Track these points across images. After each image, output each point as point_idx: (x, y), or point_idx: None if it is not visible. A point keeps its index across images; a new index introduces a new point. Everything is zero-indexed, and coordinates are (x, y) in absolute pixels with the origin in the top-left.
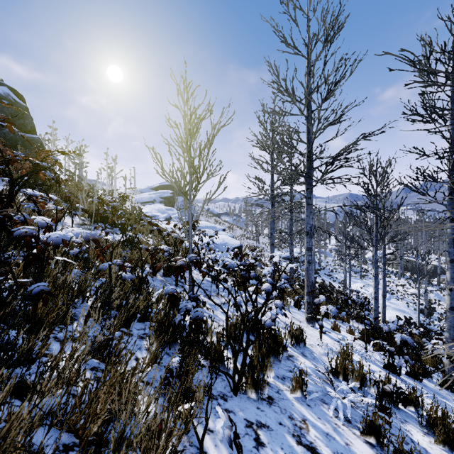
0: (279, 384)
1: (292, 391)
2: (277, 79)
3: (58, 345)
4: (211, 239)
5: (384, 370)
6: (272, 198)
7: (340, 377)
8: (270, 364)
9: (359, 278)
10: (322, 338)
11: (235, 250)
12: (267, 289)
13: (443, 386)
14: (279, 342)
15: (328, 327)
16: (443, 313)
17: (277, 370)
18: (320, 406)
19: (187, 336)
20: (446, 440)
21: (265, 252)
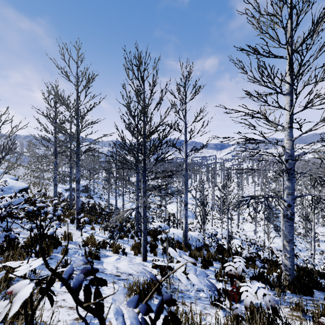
0: (56, 254)
1: (62, 254)
2: (58, 96)
3: None
4: (0, 188)
5: (109, 239)
6: (55, 154)
7: (86, 246)
8: (52, 247)
9: (118, 196)
10: (83, 234)
11: (21, 191)
12: (50, 217)
13: (131, 238)
14: (57, 240)
15: (89, 229)
16: (154, 208)
17: (56, 251)
18: (73, 255)
19: (7, 247)
20: (116, 251)
21: (50, 187)
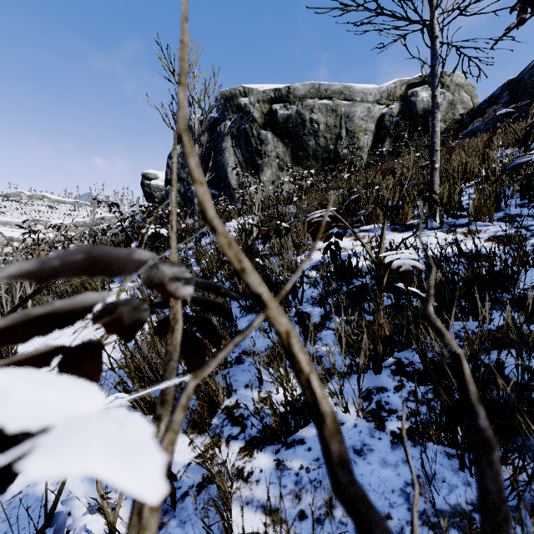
0: None
1: None
2: None
3: (357, 390)
4: None
5: None
6: None
7: None
8: None
9: None
10: None
11: None
12: None
13: None
14: None
15: None
16: None
17: None
18: None
19: None
20: None
21: None
